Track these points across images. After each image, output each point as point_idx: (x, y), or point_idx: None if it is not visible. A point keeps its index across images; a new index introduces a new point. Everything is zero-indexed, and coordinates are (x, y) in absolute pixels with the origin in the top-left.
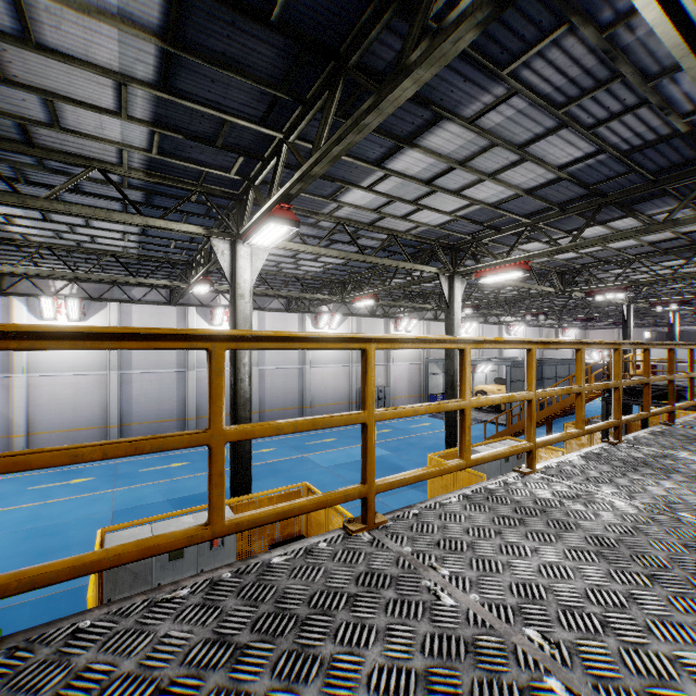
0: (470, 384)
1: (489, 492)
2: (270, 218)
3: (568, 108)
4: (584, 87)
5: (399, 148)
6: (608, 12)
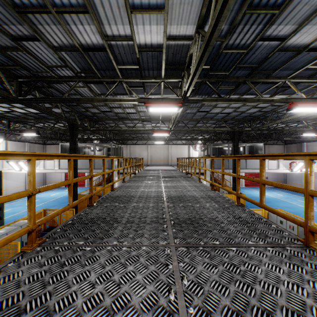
0: (204, 165)
1: (205, 186)
2: (287, 110)
3: (273, 11)
4: (258, 14)
5: (307, 51)
6: (217, 43)
